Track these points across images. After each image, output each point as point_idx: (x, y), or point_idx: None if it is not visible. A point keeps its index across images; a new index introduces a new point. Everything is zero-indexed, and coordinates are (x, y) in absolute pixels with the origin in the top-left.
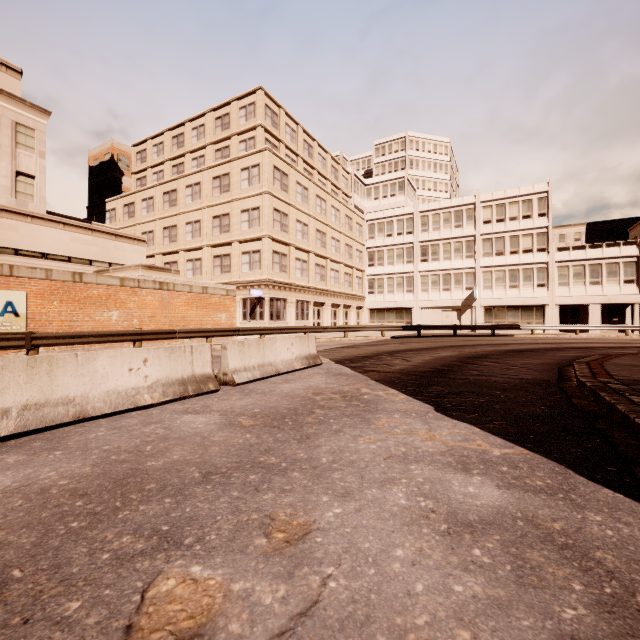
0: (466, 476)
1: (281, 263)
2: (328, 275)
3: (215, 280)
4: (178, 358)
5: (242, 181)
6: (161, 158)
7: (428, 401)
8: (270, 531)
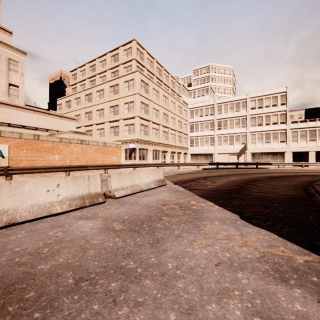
0: (287, 288)
1: (145, 130)
2: (169, 136)
3: (111, 139)
4: (80, 183)
5: (125, 88)
6: (84, 77)
7: (234, 211)
8: None
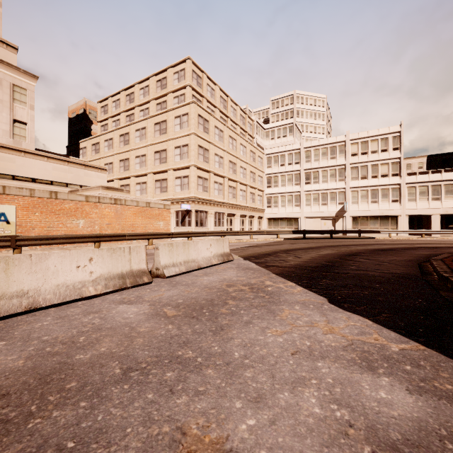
0: (373, 376)
1: (204, 185)
2: (238, 194)
3: (156, 197)
4: (118, 257)
5: (175, 126)
6: (118, 110)
7: (321, 293)
8: (180, 452)
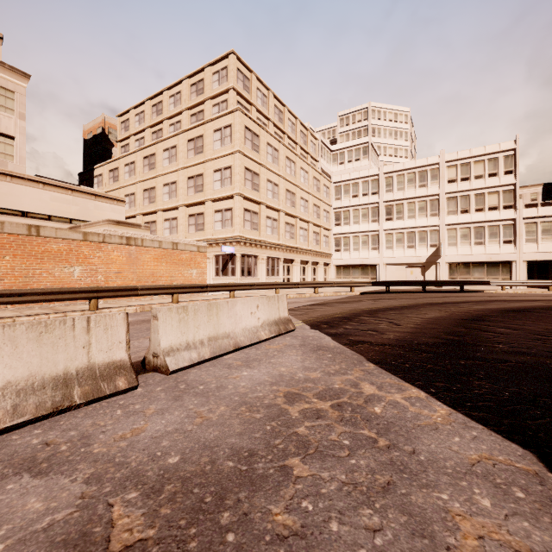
0: None
1: (252, 221)
2: (297, 233)
3: (190, 238)
4: (58, 340)
5: (215, 142)
6: (142, 126)
7: (503, 428)
8: None
